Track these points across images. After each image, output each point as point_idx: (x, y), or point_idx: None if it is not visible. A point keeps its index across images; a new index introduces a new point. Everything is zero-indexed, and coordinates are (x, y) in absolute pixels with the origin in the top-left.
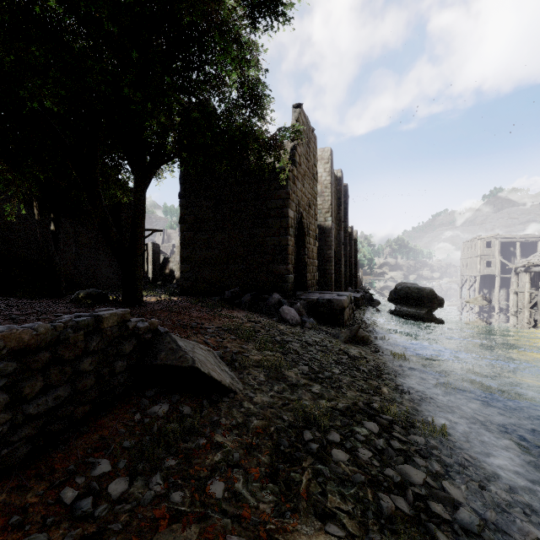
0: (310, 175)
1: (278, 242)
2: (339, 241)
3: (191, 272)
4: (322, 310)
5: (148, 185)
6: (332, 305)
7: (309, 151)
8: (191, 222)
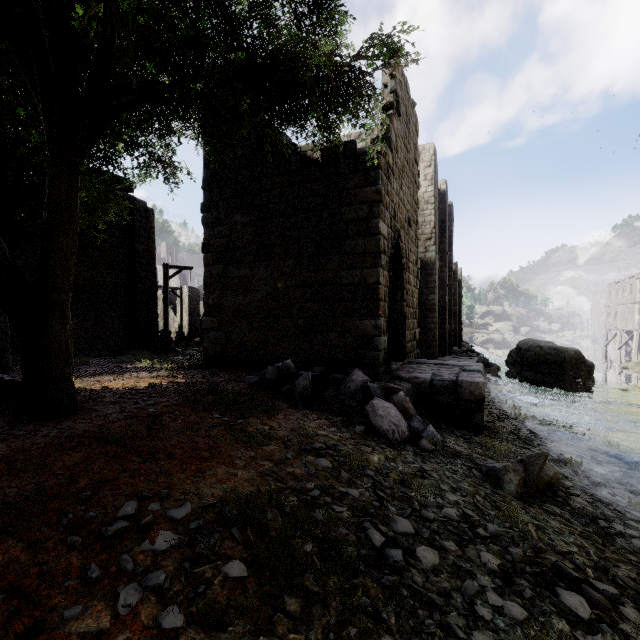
0: (410, 175)
1: (361, 279)
2: (443, 282)
3: (219, 330)
4: (441, 399)
5: (87, 150)
6: (461, 393)
7: (408, 135)
8: (219, 249)
